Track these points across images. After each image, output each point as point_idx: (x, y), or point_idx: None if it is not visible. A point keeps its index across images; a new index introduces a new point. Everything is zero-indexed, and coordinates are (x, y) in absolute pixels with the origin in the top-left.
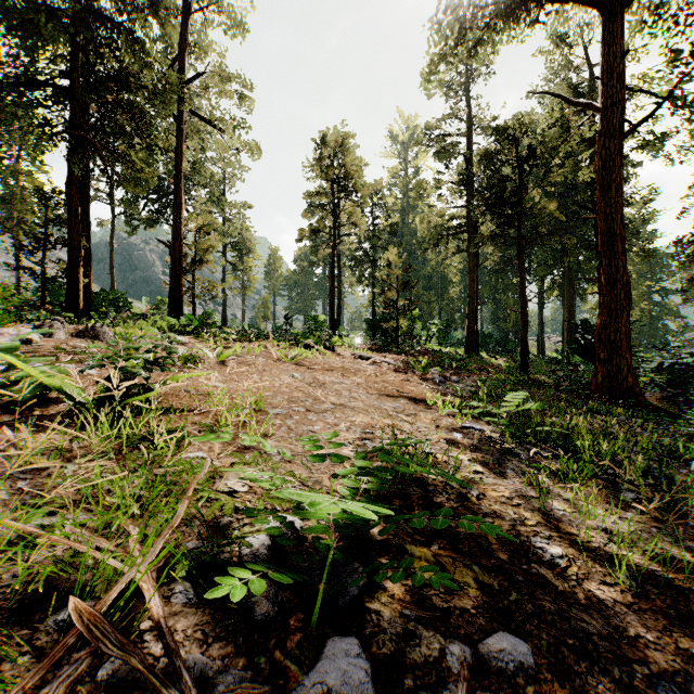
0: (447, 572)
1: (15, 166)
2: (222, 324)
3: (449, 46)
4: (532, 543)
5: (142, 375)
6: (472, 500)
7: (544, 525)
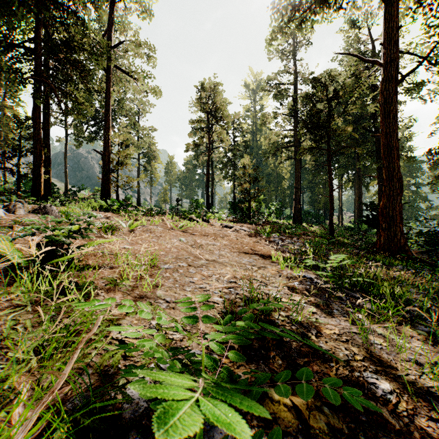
0: (303, 416)
1: (2, 102)
2: (137, 205)
3: (284, 23)
4: (365, 379)
5: (65, 242)
6: (312, 338)
7: (370, 359)
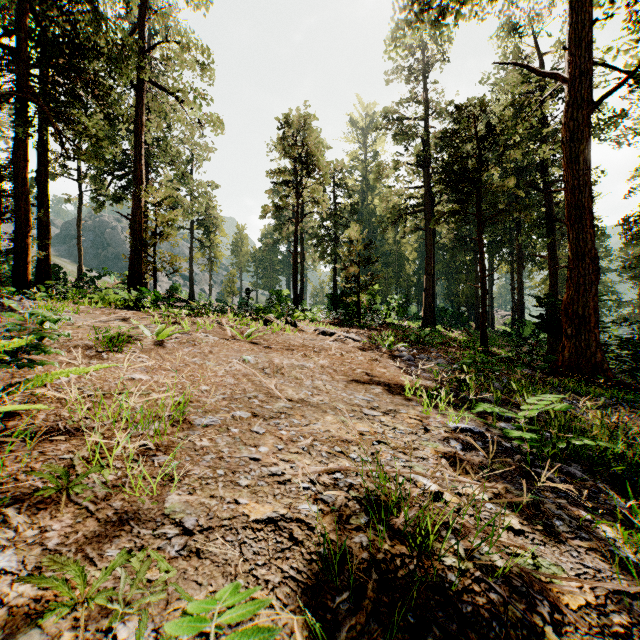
0: None
1: None
2: (190, 299)
3: (414, 14)
4: None
5: None
6: (550, 637)
7: None
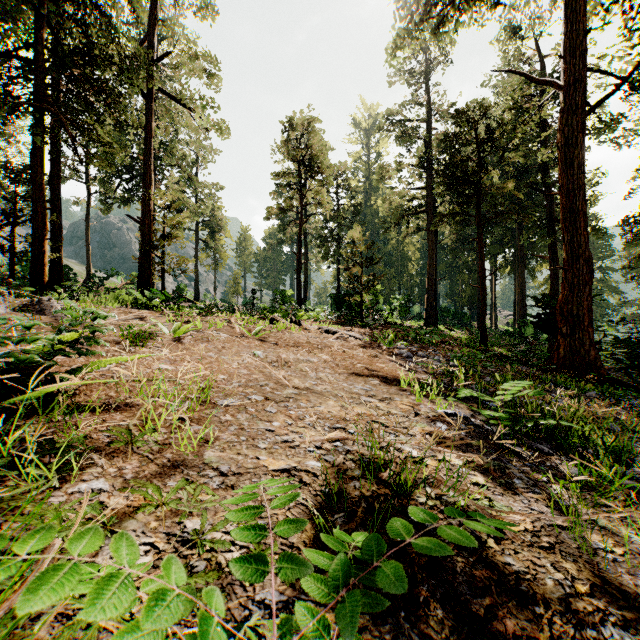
0: None
1: None
2: (195, 299)
3: (414, 24)
4: None
5: (44, 363)
6: (490, 545)
7: (603, 590)
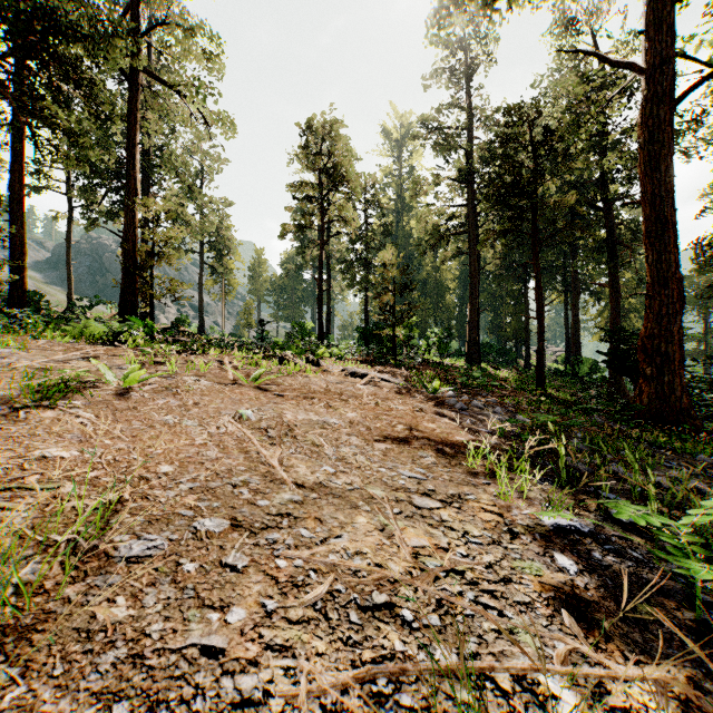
0: None
1: None
2: (199, 332)
3: None
4: None
5: None
6: None
7: None
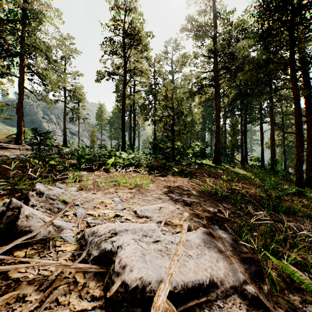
0: None
1: None
2: (63, 145)
3: None
4: None
5: None
6: None
7: None
